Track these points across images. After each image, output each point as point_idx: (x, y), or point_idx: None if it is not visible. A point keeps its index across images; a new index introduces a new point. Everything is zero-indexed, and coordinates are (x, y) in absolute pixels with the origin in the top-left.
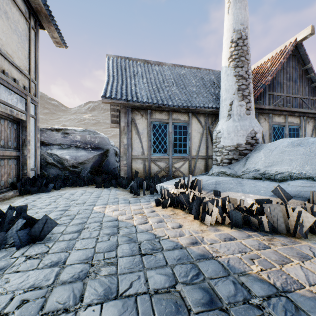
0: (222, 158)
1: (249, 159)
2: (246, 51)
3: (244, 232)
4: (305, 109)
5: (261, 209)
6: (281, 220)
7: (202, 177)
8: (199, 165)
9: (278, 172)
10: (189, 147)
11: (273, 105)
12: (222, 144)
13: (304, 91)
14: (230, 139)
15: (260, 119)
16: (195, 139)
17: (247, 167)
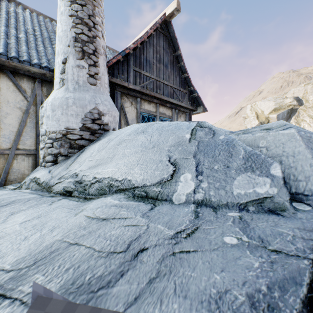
0: (45, 153)
1: (81, 154)
2: None
3: None
4: (176, 101)
5: None
6: None
7: None
8: (20, 166)
9: (96, 178)
10: None
11: (141, 86)
12: (45, 129)
13: (176, 81)
14: (55, 119)
15: (125, 102)
16: (9, 120)
17: (70, 168)
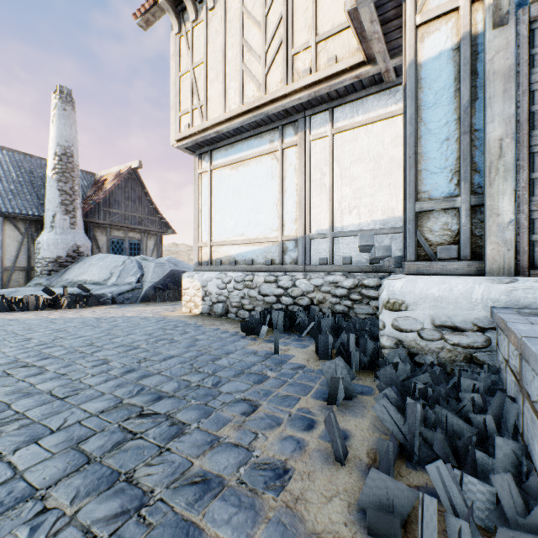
0: (43, 269)
1: (68, 270)
2: (72, 168)
3: (5, 313)
4: (144, 227)
5: (22, 299)
6: (32, 303)
7: (9, 289)
8: (18, 278)
9: (79, 280)
10: (0, 257)
11: (110, 220)
12: (43, 256)
13: (145, 211)
14: (50, 251)
15: (97, 232)
16: (11, 248)
17: (63, 277)
